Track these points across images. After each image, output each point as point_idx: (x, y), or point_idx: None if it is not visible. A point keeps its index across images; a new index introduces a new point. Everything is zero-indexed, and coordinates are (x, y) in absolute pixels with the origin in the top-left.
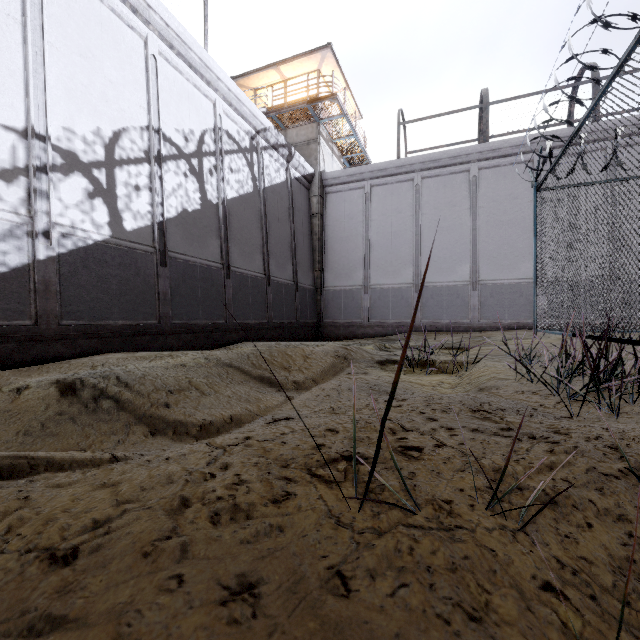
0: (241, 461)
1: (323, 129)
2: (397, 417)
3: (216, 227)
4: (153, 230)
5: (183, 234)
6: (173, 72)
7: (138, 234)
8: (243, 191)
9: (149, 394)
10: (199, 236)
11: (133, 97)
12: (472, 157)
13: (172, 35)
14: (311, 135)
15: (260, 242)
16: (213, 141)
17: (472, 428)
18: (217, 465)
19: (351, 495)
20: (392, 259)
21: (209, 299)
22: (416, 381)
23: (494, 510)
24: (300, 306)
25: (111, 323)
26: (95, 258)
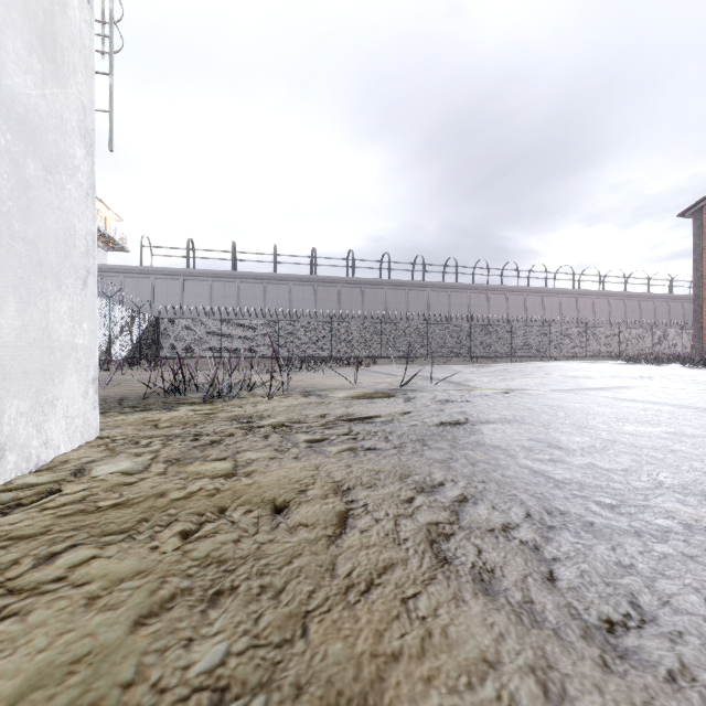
0: None
1: None
2: None
3: None
4: None
5: None
6: None
7: None
8: None
9: None
10: None
11: None
12: (181, 274)
13: None
14: None
15: None
16: None
17: None
18: None
19: None
20: None
21: None
22: None
23: None
24: None
25: None
26: None
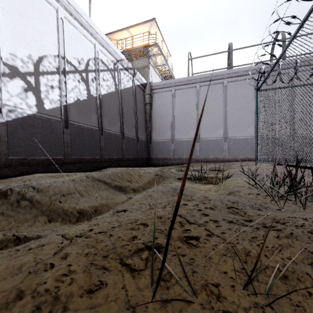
0: (76, 252)
1: (151, 61)
2: (185, 213)
3: (95, 108)
4: (61, 109)
5: (77, 112)
6: (72, 28)
7: (52, 111)
8: (110, 91)
9: (50, 197)
10: (86, 113)
11: (50, 39)
12: (224, 76)
13: (71, 8)
14: (145, 64)
15: (119, 117)
16: (94, 64)
17: (229, 220)
18: (60, 255)
19: (147, 283)
20: (185, 126)
21: (91, 145)
22: (197, 188)
23: (248, 289)
24: (139, 149)
25: (37, 158)
26: (28, 123)
